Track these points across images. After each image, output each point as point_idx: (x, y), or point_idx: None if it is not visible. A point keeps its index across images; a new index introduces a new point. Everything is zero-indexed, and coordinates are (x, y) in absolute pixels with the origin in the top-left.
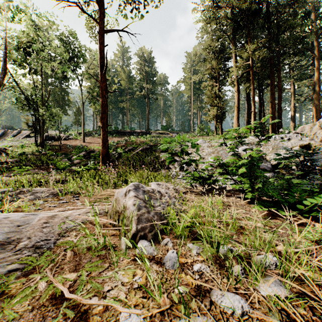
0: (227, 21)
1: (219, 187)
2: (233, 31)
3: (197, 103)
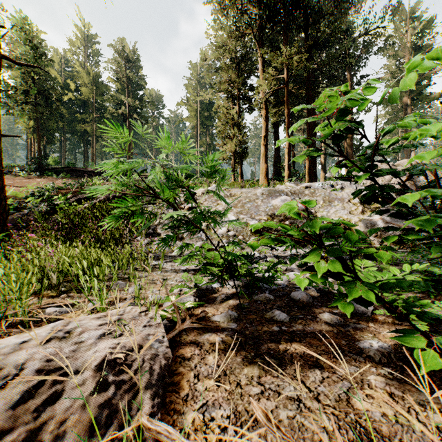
0: (252, 6)
1: (273, 290)
2: (259, 27)
3: (206, 139)
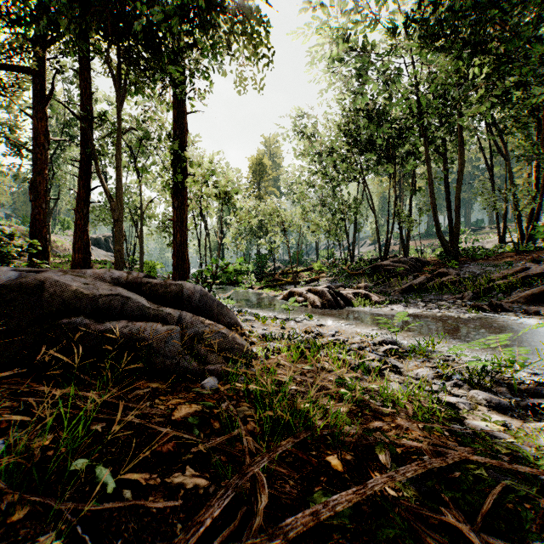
0: None
1: None
2: None
3: None
